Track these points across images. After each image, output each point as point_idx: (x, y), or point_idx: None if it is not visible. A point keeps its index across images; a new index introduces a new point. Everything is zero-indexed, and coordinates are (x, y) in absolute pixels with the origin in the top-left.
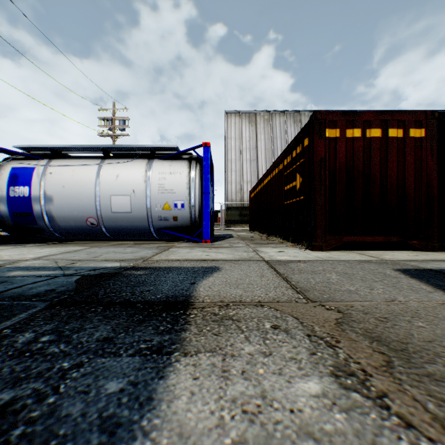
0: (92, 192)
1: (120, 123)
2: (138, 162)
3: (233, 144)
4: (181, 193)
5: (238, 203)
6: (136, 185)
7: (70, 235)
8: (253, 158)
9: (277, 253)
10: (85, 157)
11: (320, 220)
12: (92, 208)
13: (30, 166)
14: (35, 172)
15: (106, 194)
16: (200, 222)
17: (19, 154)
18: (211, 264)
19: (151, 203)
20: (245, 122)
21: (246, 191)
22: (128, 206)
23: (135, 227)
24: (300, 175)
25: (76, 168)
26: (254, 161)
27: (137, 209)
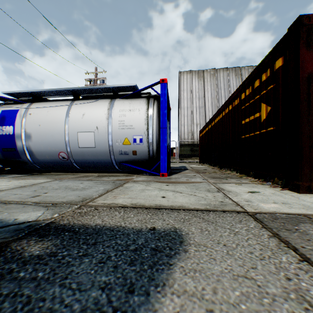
0: (62, 130)
1: (100, 82)
2: (102, 101)
3: (186, 95)
4: (139, 129)
5: (190, 141)
6: (99, 122)
7: (48, 167)
8: (201, 105)
9: (252, 195)
10: (59, 100)
11: (306, 153)
12: (62, 144)
13: (15, 109)
14: (18, 113)
15: (74, 131)
16: (158, 156)
17: (7, 99)
18: (167, 221)
19: (113, 138)
20: (194, 77)
21: (196, 131)
22: (92, 141)
23: (99, 160)
24: (267, 104)
25: (50, 109)
26: (202, 108)
27: (100, 144)
